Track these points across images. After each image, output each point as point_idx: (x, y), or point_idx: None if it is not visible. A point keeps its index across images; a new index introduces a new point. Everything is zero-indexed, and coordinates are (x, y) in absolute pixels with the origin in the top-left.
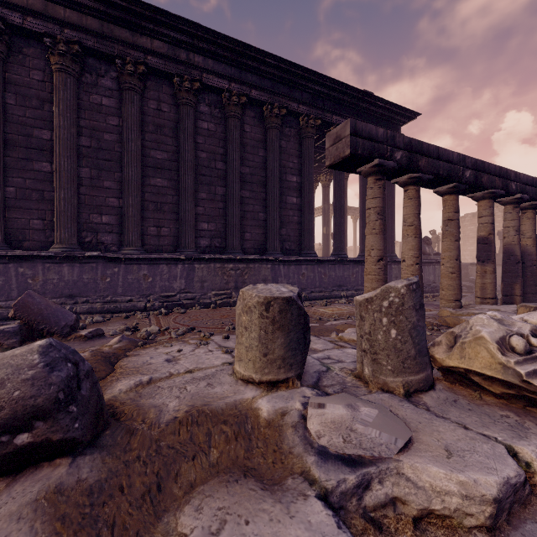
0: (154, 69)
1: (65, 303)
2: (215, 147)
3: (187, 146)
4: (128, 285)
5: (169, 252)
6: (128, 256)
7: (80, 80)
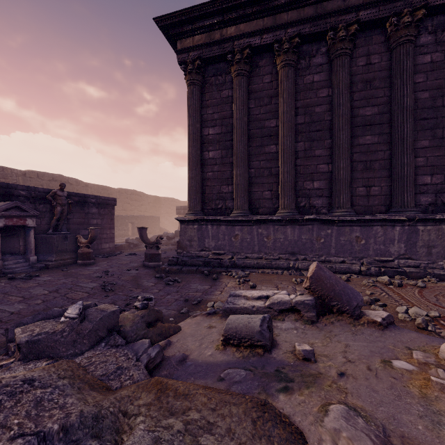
0: (365, 22)
1: (289, 259)
2: (441, 80)
3: (405, 90)
4: (340, 246)
5: (380, 213)
6: (341, 218)
7: (296, 69)
